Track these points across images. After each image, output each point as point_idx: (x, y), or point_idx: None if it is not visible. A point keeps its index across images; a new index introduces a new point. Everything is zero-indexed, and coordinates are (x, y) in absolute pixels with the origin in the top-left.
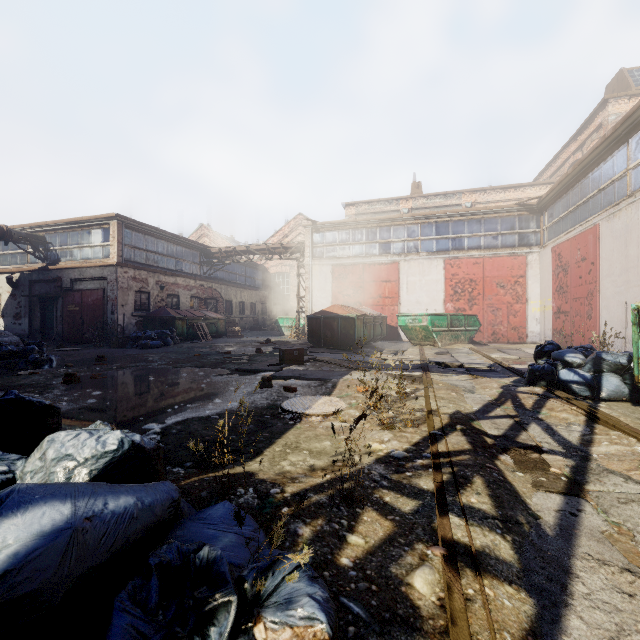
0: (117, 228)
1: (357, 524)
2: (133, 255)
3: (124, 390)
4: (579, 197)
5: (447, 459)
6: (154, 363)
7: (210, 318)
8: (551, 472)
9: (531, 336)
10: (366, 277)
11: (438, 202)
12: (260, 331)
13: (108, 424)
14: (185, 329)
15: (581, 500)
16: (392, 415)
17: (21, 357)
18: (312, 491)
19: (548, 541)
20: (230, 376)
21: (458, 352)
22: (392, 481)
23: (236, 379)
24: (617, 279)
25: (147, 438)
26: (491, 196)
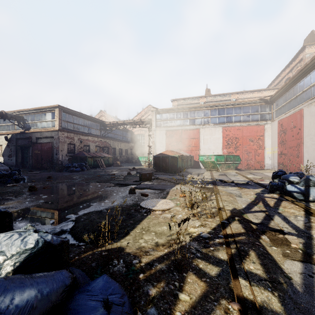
0: (59, 112)
1: (184, 284)
2: (67, 125)
3: (59, 195)
4: (292, 95)
5: (232, 239)
6: (76, 180)
7: (105, 157)
8: (292, 247)
9: (266, 166)
10: (183, 136)
11: (219, 98)
12: (130, 163)
13: (34, 226)
14: (92, 162)
15: (313, 266)
16: (199, 210)
17: (9, 177)
18: (157, 261)
19: (300, 296)
20: (114, 187)
21: (230, 174)
22: (202, 253)
23: (117, 189)
24: (313, 137)
25: (67, 223)
26: (245, 95)
